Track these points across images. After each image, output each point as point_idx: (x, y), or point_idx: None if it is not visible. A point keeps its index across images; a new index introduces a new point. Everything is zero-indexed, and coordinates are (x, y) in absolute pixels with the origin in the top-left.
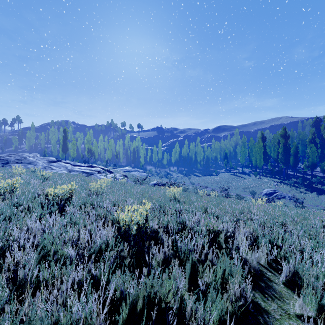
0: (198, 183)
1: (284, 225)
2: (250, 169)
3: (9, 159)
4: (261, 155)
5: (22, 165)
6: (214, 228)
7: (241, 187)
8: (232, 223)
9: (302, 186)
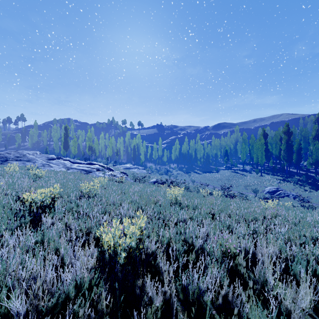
0: (199, 180)
1: (315, 240)
2: (251, 167)
3: (8, 156)
4: (262, 152)
5: (21, 163)
6: (231, 251)
7: (242, 184)
8: (250, 238)
9: (306, 184)
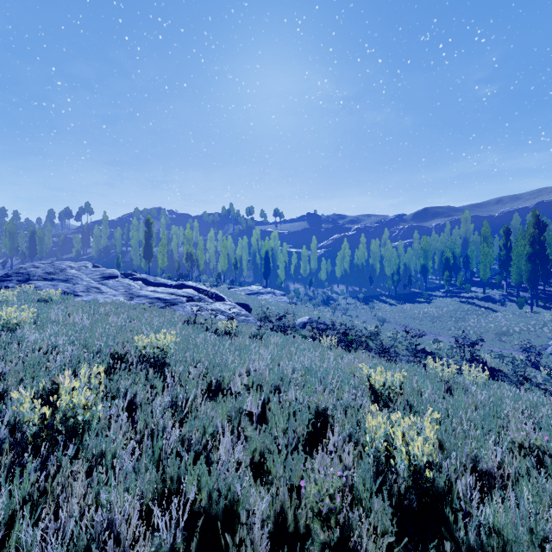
0: (392, 318)
1: None
2: (501, 292)
3: (33, 272)
4: (535, 261)
5: (50, 285)
6: None
7: (490, 330)
8: None
9: None
